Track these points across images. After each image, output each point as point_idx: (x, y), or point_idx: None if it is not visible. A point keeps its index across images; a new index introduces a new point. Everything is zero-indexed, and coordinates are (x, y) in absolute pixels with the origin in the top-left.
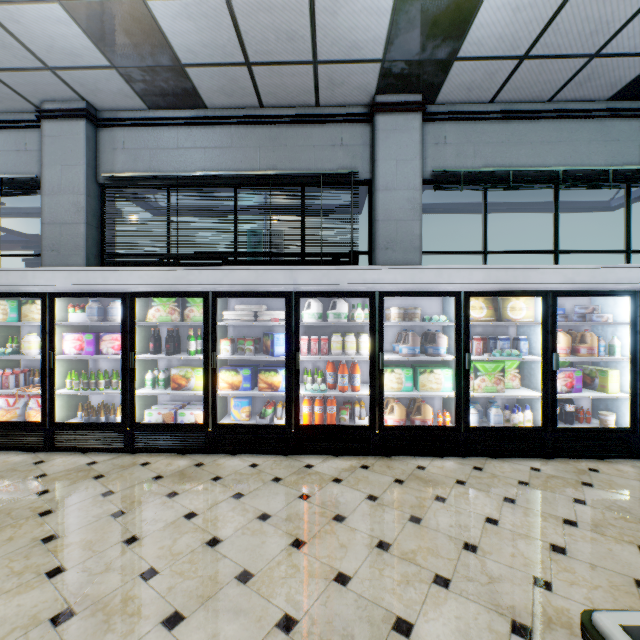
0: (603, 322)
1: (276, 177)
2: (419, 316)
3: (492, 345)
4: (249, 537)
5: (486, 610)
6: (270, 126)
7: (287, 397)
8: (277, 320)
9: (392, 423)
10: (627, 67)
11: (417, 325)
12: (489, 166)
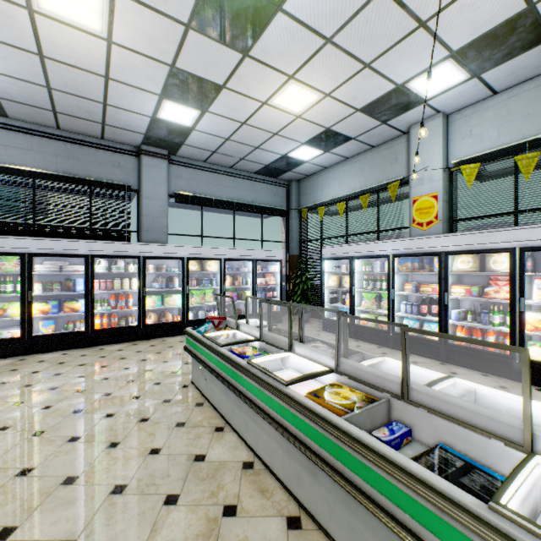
0: (243, 271)
1: (71, 177)
2: (165, 269)
3: (202, 282)
4: (77, 370)
5: (179, 363)
6: (66, 143)
7: (86, 315)
8: (78, 271)
9: (150, 323)
10: (256, 165)
11: (165, 273)
12: (204, 193)
